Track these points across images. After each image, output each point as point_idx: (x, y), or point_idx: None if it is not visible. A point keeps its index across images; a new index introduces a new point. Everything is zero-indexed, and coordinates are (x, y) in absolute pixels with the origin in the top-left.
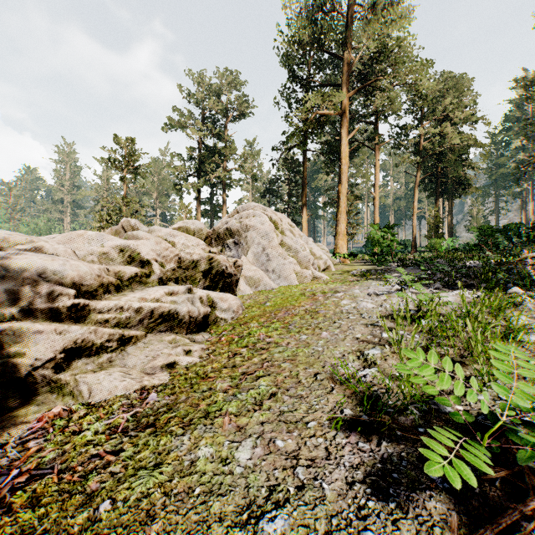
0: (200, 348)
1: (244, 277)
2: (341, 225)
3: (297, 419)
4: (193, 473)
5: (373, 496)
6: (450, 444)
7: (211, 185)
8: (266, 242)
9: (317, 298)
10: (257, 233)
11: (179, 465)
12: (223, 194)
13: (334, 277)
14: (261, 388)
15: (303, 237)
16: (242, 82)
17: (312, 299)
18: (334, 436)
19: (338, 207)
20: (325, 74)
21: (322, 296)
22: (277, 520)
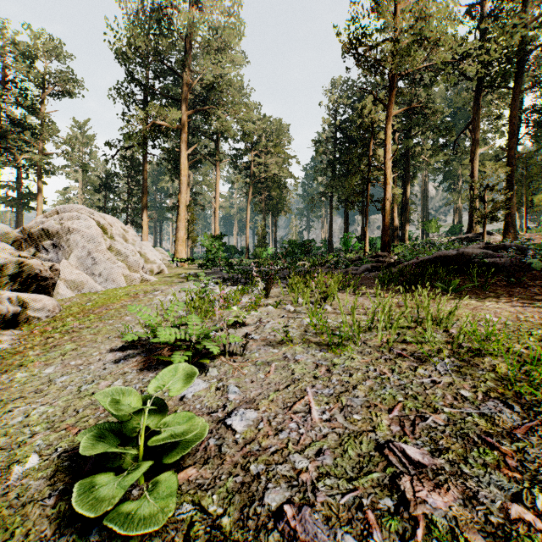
0: (11, 338)
1: (65, 281)
2: (181, 231)
3: (88, 354)
4: (13, 382)
5: (113, 364)
6: (138, 334)
7: (19, 168)
8: (92, 246)
9: (137, 297)
10: (81, 237)
11: (2, 383)
12: (39, 181)
13: (164, 279)
14: (67, 348)
15: (136, 242)
16: (67, 54)
17: (133, 297)
18: (106, 355)
19: (178, 215)
20: (167, 83)
21: (143, 295)
22: (64, 377)
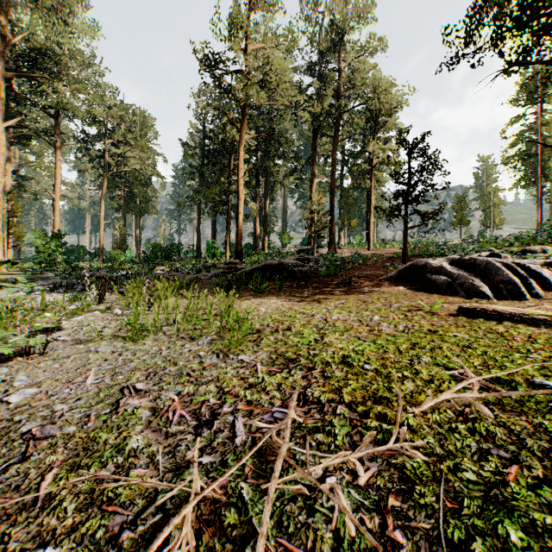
0: None
1: None
2: None
3: None
4: None
5: None
6: None
7: None
8: None
9: None
10: None
11: None
12: None
13: None
14: None
15: None
16: None
17: None
18: None
19: None
20: None
21: None
22: None
